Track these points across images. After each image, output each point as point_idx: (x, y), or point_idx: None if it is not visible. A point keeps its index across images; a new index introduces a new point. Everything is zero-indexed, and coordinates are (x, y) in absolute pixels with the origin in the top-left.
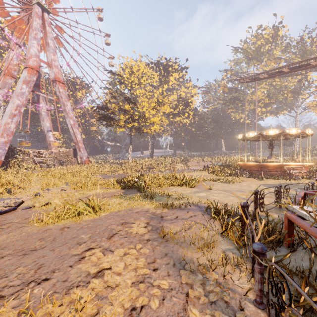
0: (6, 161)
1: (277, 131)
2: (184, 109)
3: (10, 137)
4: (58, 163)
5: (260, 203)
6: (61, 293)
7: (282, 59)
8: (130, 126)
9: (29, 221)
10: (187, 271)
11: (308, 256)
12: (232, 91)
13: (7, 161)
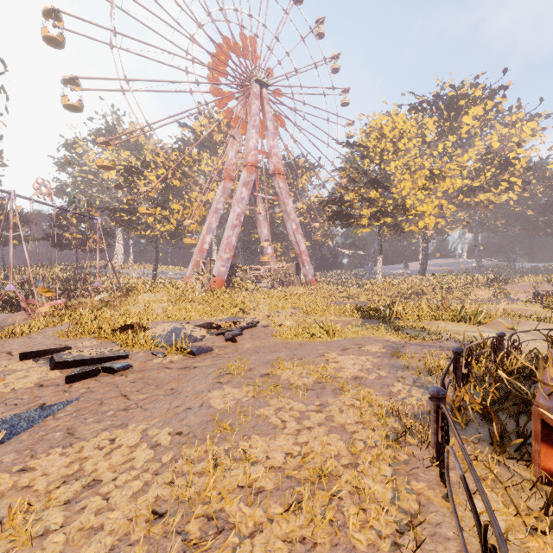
0: (227, 280)
1: None
2: (498, 175)
3: (231, 252)
4: (277, 283)
5: None
6: (312, 365)
7: None
8: (379, 224)
9: (273, 335)
10: (405, 373)
11: None
12: None
13: (228, 280)
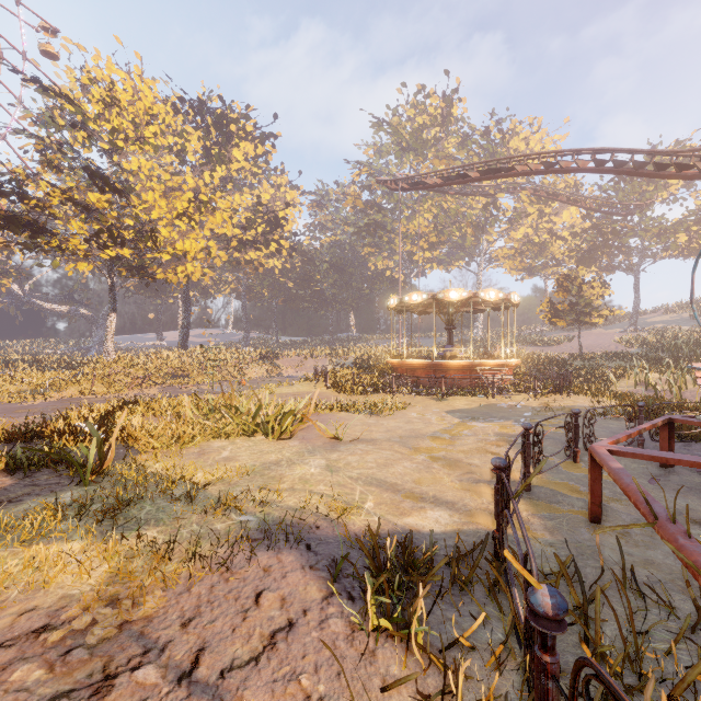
0: None
1: (465, 293)
2: (270, 232)
3: None
4: None
5: None
6: None
7: (459, 161)
8: (109, 257)
9: None
10: None
11: None
12: (371, 208)
13: None
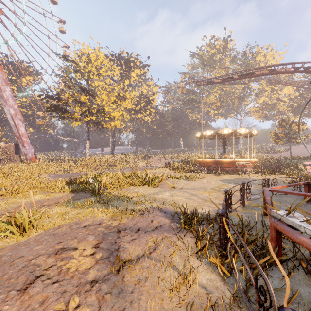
0: None
1: (230, 130)
2: (146, 106)
3: None
4: None
5: (228, 203)
6: None
7: (230, 69)
8: (87, 120)
9: None
10: None
11: (302, 276)
12: (189, 93)
13: None
